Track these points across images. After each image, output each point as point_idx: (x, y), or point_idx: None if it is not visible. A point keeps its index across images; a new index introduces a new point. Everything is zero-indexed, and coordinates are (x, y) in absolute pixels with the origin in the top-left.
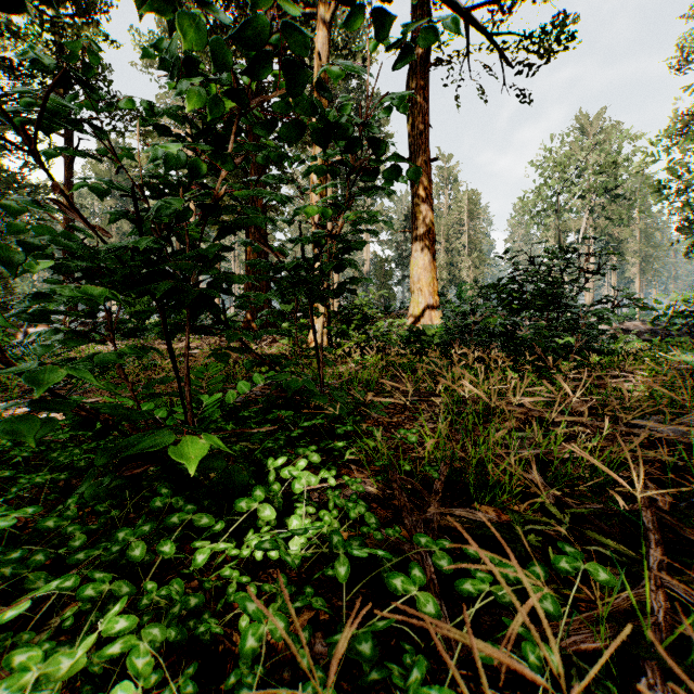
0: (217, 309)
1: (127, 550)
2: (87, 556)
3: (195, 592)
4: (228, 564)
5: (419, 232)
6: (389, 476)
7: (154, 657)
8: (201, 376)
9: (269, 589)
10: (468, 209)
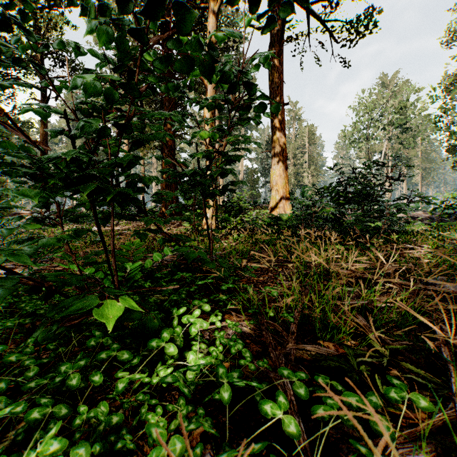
0: (138, 203)
1: (67, 380)
2: (37, 385)
3: (118, 410)
4: (143, 387)
5: (276, 152)
6: (259, 320)
7: None
8: (128, 249)
9: (172, 408)
10: (309, 137)
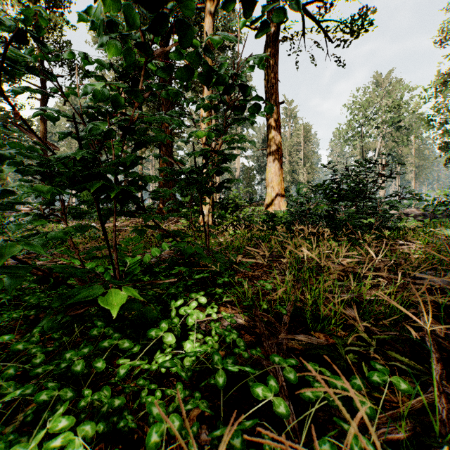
0: (137, 200)
1: (71, 366)
2: (44, 370)
3: (119, 395)
4: (142, 374)
5: (271, 150)
6: (253, 312)
7: (88, 443)
8: (127, 244)
9: (170, 393)
10: (304, 135)
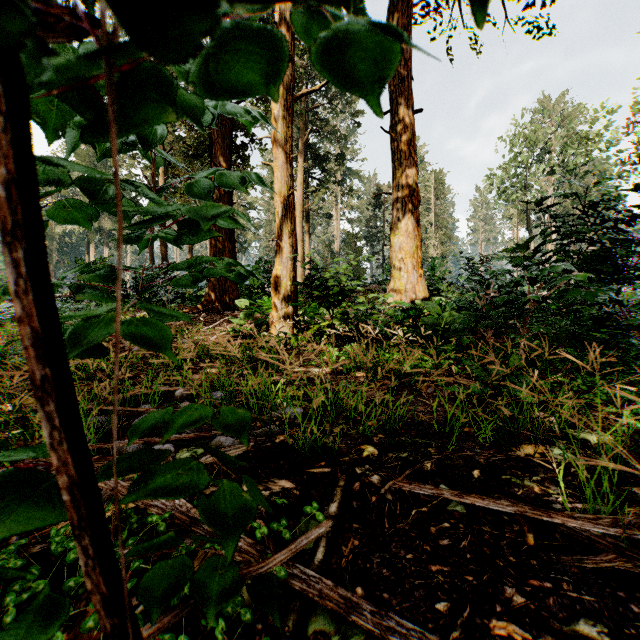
0: None
1: None
2: None
3: None
4: None
5: (400, 194)
6: None
7: None
8: None
9: None
10: (435, 188)
